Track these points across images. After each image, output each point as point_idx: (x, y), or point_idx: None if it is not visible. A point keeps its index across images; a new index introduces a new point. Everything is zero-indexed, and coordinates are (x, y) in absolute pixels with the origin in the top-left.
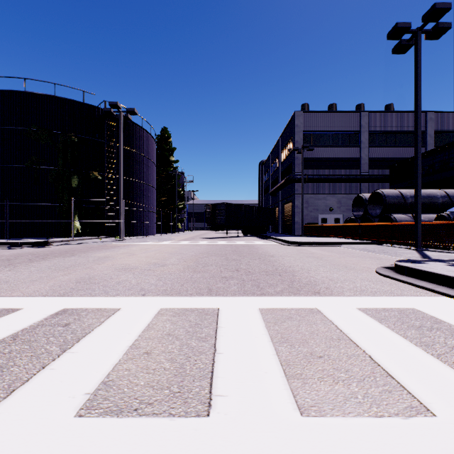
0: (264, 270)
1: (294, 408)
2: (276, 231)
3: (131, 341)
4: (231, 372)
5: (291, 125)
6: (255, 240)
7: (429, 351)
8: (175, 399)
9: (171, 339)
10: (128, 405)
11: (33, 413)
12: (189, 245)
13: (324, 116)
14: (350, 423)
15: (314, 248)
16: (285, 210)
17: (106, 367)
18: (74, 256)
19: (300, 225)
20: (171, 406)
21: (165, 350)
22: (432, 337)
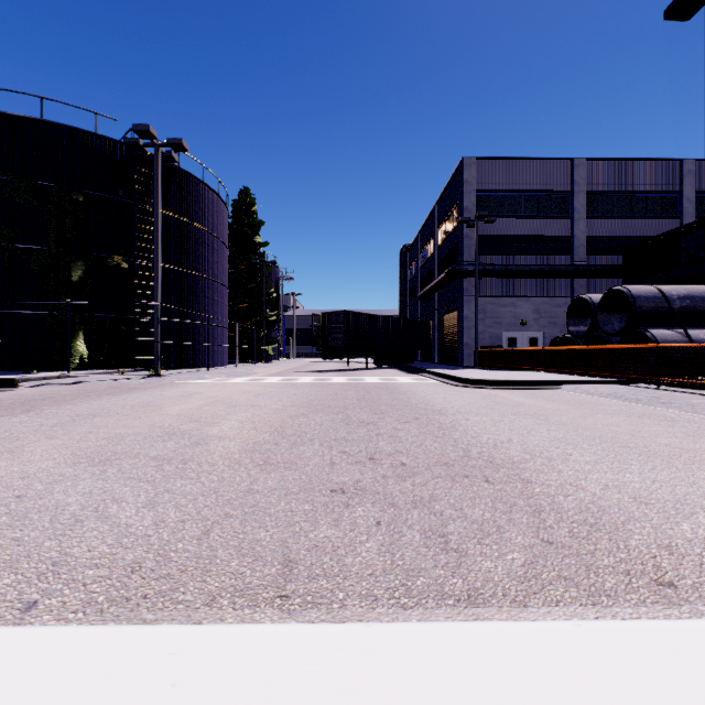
0: (440, 459)
1: None
2: (429, 359)
3: None
4: None
5: (457, 182)
6: (396, 375)
7: None
8: None
9: None
10: None
11: None
12: (277, 385)
13: (512, 166)
14: None
15: (513, 393)
16: (445, 324)
17: None
18: (27, 413)
19: (471, 350)
20: None
21: None
22: None
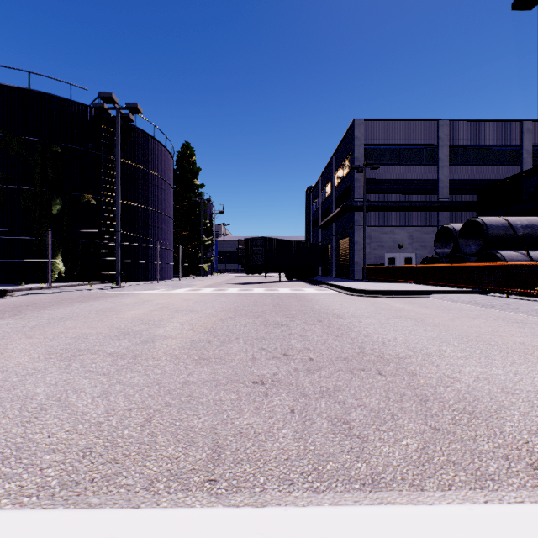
0: (340, 355)
1: None
2: (327, 274)
3: None
4: None
5: (349, 138)
6: (303, 286)
7: None
8: None
9: None
10: None
11: None
12: (211, 294)
13: (391, 126)
14: None
15: (395, 300)
16: (340, 247)
17: None
18: (14, 317)
19: (360, 267)
20: None
21: None
22: None
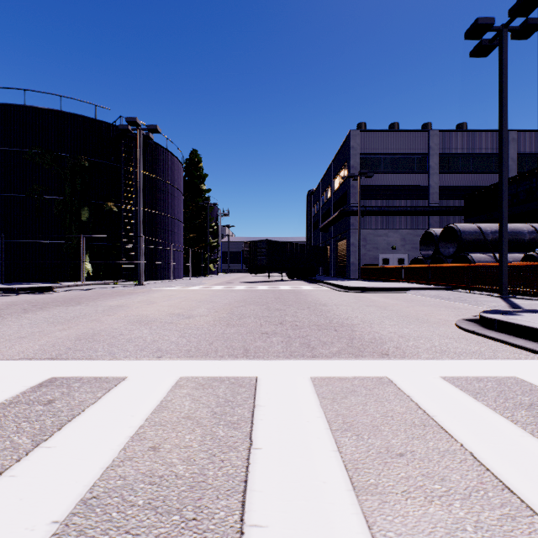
0: (316, 323)
1: None
2: (327, 274)
3: (134, 428)
4: (273, 481)
5: (346, 147)
6: (302, 284)
7: None
8: (187, 533)
9: (190, 425)
10: None
11: None
12: (222, 290)
13: (385, 136)
14: None
15: (375, 295)
16: (338, 249)
17: (91, 472)
18: (80, 305)
19: (356, 267)
20: None
21: (180, 443)
22: None
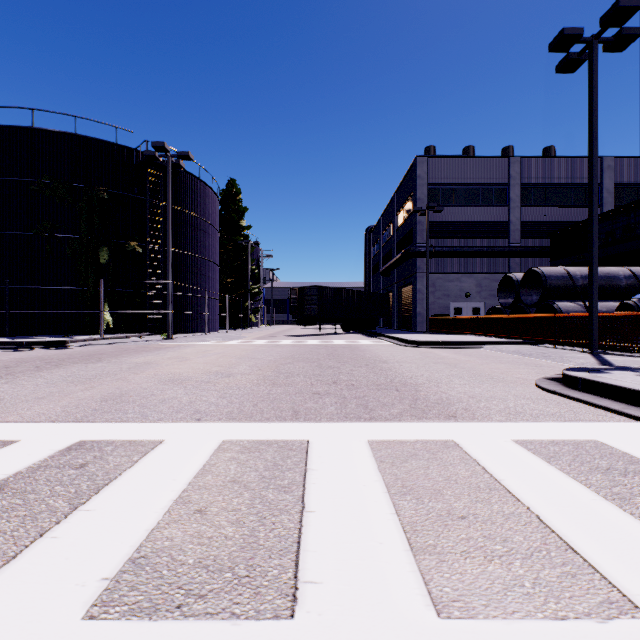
0: (375, 383)
1: (427, 603)
2: (389, 326)
3: (177, 492)
4: (328, 542)
5: (411, 176)
6: (359, 338)
7: (627, 508)
8: (241, 589)
9: (237, 489)
10: (167, 598)
11: (18, 612)
12: (266, 345)
13: (458, 163)
14: (516, 631)
15: (445, 350)
16: (402, 296)
17: (136, 534)
18: (102, 362)
19: (424, 318)
20: (234, 600)
21: (228, 506)
22: (628, 485)
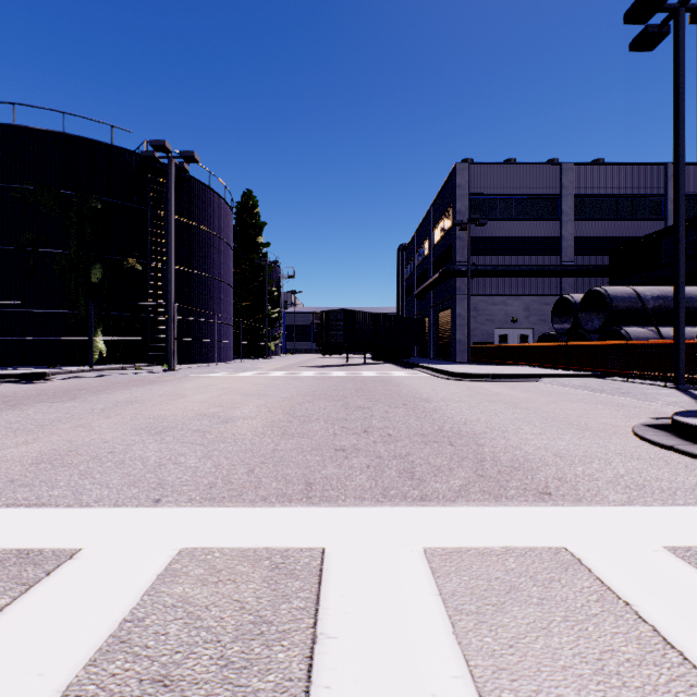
0: (419, 432)
1: None
2: (425, 355)
3: None
4: None
5: (450, 186)
6: (392, 369)
7: None
8: None
9: None
10: None
11: None
12: (283, 378)
13: (503, 171)
14: None
15: (496, 385)
16: (440, 321)
17: None
18: (74, 400)
19: (464, 346)
20: None
21: None
22: None
